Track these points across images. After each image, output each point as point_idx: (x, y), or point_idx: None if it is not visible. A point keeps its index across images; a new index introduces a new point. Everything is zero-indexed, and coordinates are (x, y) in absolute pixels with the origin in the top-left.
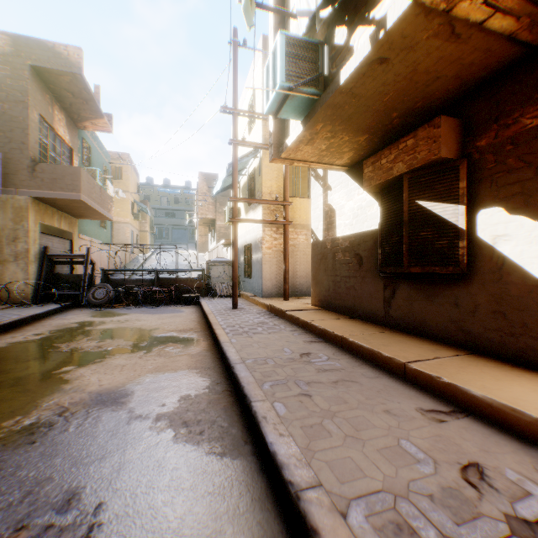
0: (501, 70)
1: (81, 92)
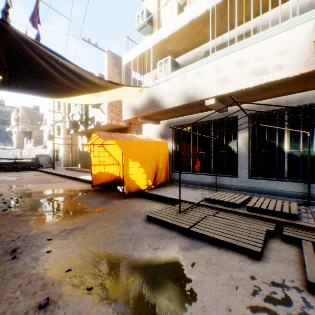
0: None
1: None
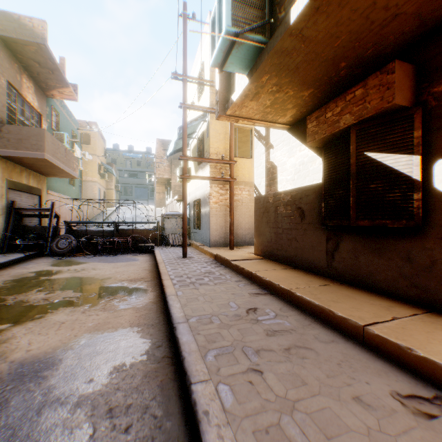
0: None
1: (46, 62)
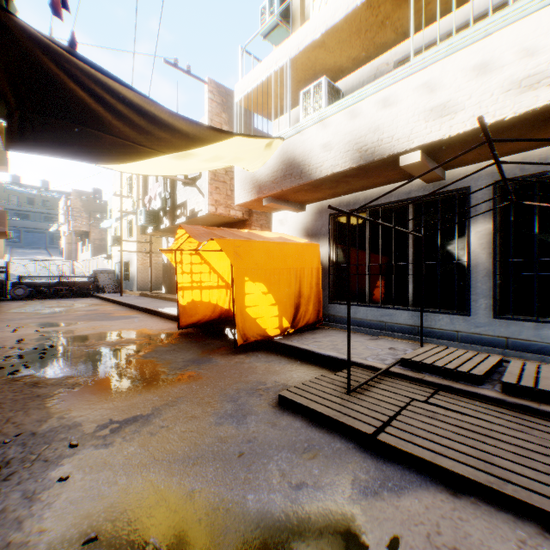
0: None
1: None
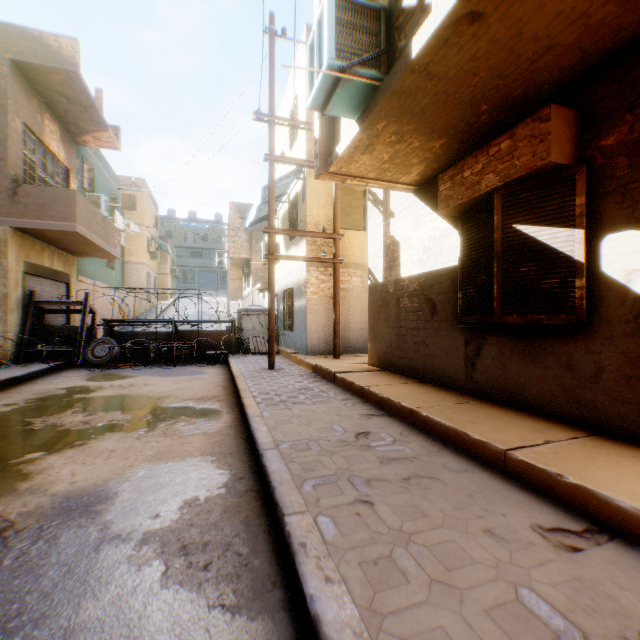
0: (639, 35)
1: (78, 97)
